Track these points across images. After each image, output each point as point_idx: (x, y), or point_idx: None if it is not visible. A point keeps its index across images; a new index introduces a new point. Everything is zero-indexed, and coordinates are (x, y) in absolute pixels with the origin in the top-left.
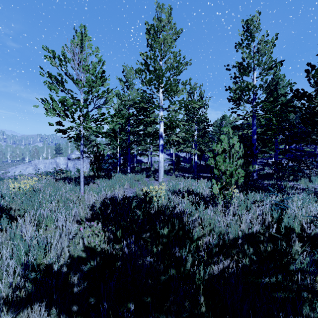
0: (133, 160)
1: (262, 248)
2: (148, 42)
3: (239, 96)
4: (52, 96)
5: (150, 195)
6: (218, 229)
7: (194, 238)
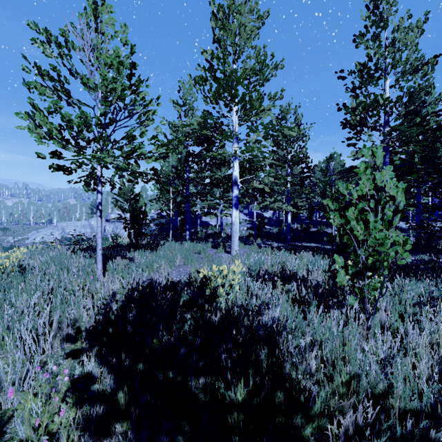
0: (196, 222)
1: None
2: (214, 34)
3: (362, 118)
4: (34, 100)
5: (212, 283)
6: (369, 379)
7: (312, 409)
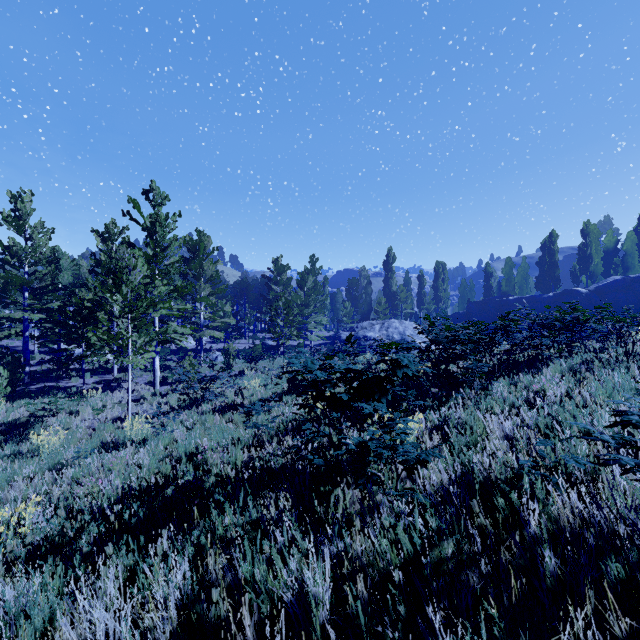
0: None
1: (20, 421)
2: None
3: (5, 287)
4: None
5: None
6: None
7: None
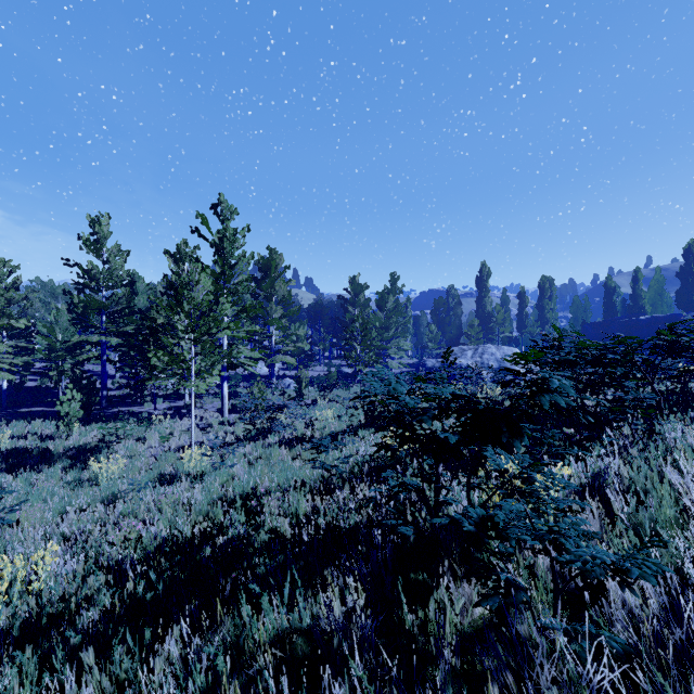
0: None
1: (90, 446)
2: None
3: (85, 310)
4: None
5: None
6: (67, 446)
7: (53, 452)
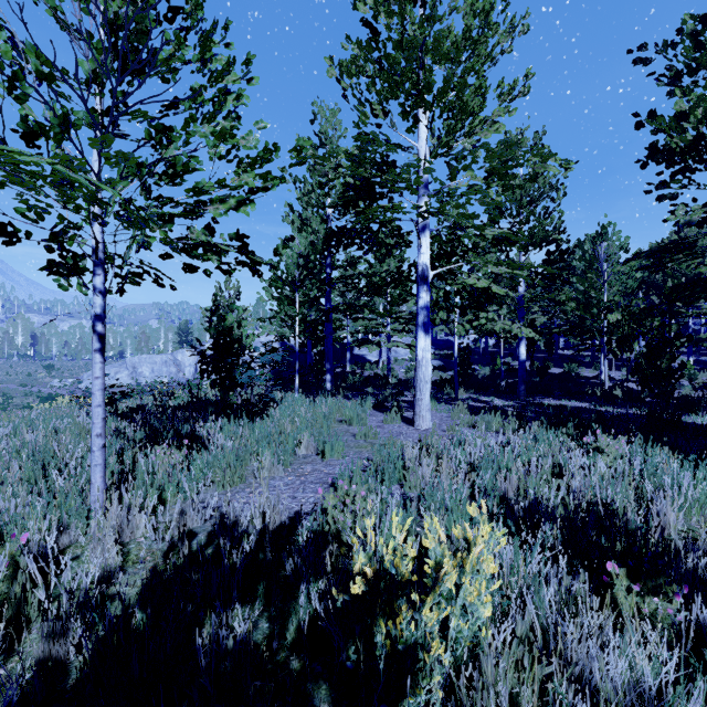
0: (344, 356)
1: None
2: None
3: (701, 134)
4: None
5: (397, 624)
6: None
7: None
